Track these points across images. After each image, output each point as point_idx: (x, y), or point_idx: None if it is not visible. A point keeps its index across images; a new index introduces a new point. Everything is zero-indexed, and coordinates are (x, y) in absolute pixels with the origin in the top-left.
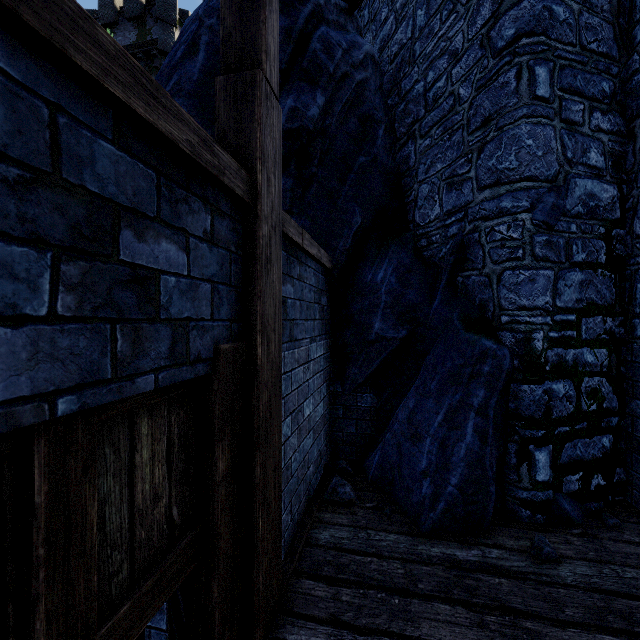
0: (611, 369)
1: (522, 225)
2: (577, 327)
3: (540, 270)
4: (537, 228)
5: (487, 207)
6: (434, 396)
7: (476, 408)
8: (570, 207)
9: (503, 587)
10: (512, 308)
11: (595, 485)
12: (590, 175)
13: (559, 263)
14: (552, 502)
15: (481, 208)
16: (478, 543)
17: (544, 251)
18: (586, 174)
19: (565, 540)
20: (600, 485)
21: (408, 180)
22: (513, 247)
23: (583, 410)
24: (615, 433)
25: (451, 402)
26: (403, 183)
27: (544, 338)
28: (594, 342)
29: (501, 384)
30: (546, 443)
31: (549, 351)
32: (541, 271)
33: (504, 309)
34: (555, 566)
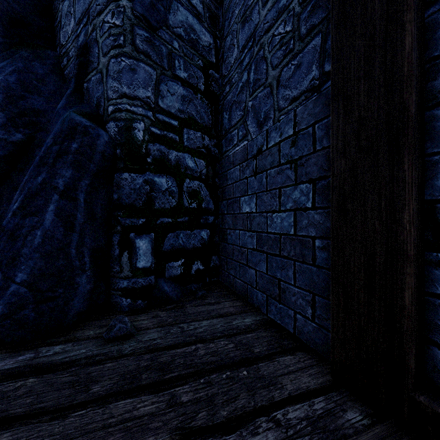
0: (208, 178)
1: (123, 11)
2: (180, 133)
3: (141, 62)
4: (138, 20)
5: (100, 1)
6: (21, 187)
7: (61, 190)
8: (173, 24)
9: (20, 390)
10: (116, 97)
11: (196, 270)
12: (191, 11)
13: (162, 67)
14: (154, 287)
15: (97, 4)
16: (44, 345)
17: (145, 46)
18: (188, 7)
19: (154, 316)
20: (200, 270)
21: (56, 3)
22: (116, 34)
23: (185, 206)
24: (212, 229)
25: (31, 185)
26: (53, 8)
27: (145, 130)
28: (195, 152)
29: (95, 166)
30: (148, 231)
31: (151, 144)
32: (142, 64)
33: (110, 99)
34: (123, 341)
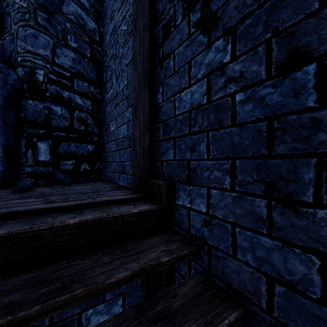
0: (94, 113)
1: None
2: (71, 81)
3: (41, 33)
4: (39, 6)
5: None
6: None
7: None
8: (66, 12)
9: None
10: (23, 52)
11: (83, 169)
12: (80, 6)
13: (57, 38)
14: (52, 174)
15: None
16: None
17: (45, 23)
18: (77, 3)
19: (49, 187)
20: (87, 169)
21: None
22: (23, 12)
23: (75, 127)
24: (96, 145)
25: None
26: None
27: (45, 75)
28: (83, 94)
29: (7, 93)
30: (46, 138)
31: (49, 85)
32: (42, 34)
33: (19, 53)
34: (25, 192)
